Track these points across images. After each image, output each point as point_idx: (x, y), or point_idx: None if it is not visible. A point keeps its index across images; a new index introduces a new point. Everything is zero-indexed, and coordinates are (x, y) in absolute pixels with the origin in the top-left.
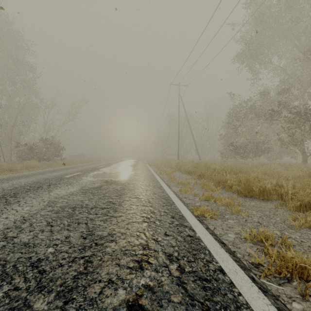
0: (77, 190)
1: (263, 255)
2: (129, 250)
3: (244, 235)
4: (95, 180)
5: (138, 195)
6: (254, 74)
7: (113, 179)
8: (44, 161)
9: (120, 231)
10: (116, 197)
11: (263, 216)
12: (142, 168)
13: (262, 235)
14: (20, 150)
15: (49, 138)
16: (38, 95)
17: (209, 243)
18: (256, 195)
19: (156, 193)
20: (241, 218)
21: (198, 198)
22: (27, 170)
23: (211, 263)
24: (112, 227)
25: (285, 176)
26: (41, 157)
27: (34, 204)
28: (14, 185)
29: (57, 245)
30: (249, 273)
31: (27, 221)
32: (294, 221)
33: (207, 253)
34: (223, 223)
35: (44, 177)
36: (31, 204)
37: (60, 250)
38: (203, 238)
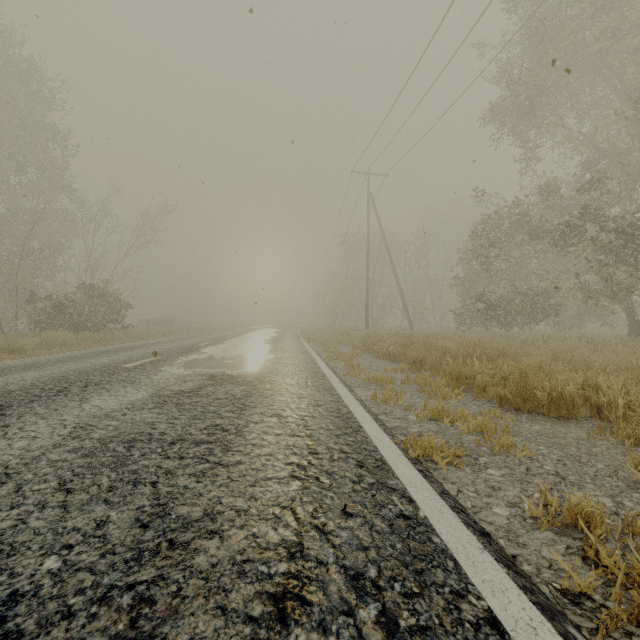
0: (145, 397)
1: (593, 572)
2: (253, 562)
3: (529, 509)
4: (187, 374)
5: (282, 409)
6: (528, 149)
7: (228, 371)
8: (86, 332)
9: (235, 505)
10: (231, 413)
11: (565, 460)
12: (292, 347)
13: (575, 512)
14: (36, 309)
15: (97, 283)
16: (75, 193)
17: (452, 536)
18: (541, 408)
19: (321, 403)
20: (517, 465)
21: (413, 414)
22: (48, 352)
23: (465, 600)
24: (214, 494)
25: (601, 364)
26: (80, 323)
27: (41, 432)
28: (7, 387)
29: (71, 547)
30: (565, 630)
31: (13, 479)
32: (639, 471)
33: (452, 569)
34: (476, 478)
35: (79, 367)
36: (34, 434)
37: (77, 564)
38: (436, 522)
